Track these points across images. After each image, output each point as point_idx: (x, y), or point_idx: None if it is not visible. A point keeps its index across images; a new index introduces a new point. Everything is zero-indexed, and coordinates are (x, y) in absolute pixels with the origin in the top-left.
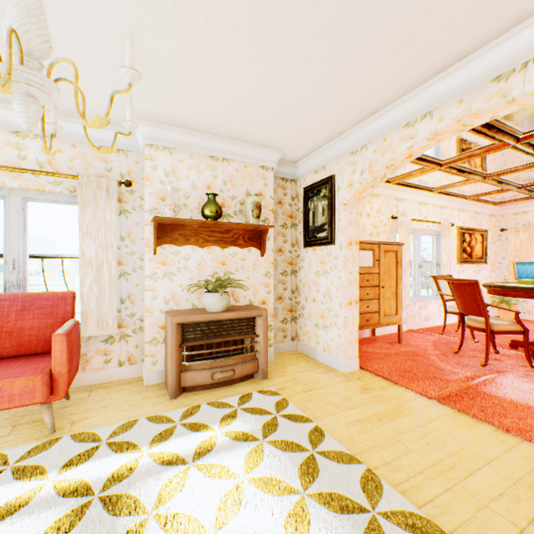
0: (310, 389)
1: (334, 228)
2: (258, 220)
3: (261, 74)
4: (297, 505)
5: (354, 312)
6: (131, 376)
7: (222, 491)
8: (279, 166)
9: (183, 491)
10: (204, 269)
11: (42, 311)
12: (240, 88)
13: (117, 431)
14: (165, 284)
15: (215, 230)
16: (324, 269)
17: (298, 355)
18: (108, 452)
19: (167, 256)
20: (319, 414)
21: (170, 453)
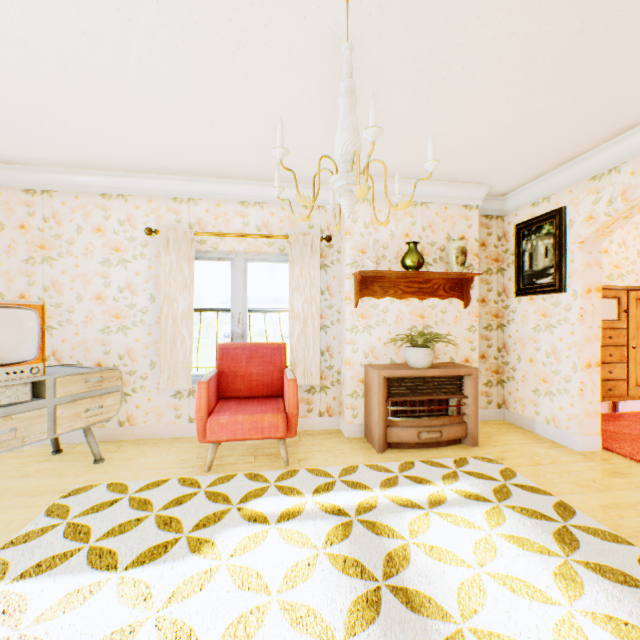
0: (537, 463)
1: (563, 272)
2: (462, 268)
3: (488, 113)
4: (561, 566)
5: (593, 377)
6: (329, 427)
7: (471, 537)
8: (483, 202)
9: (430, 531)
10: (401, 323)
11: (264, 359)
12: (459, 131)
13: (342, 473)
14: (364, 338)
15: (413, 281)
16: (546, 323)
17: (507, 426)
18: (345, 487)
19: (366, 309)
20: (559, 490)
21: (402, 498)
